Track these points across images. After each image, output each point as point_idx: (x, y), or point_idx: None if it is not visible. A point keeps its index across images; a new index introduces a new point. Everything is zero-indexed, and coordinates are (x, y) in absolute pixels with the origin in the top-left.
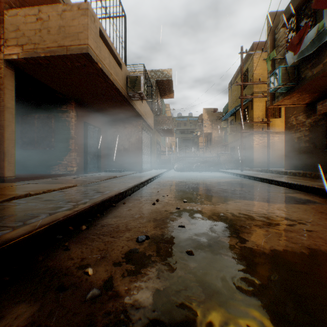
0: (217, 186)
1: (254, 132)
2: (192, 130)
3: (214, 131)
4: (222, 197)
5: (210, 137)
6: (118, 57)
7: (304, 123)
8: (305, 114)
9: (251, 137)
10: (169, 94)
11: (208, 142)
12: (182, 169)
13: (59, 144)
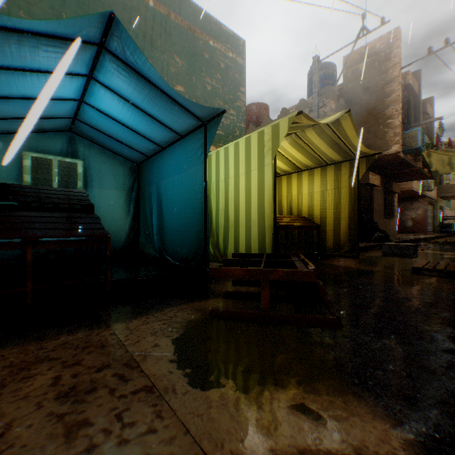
0: None
1: None
2: None
3: None
4: None
5: None
6: None
7: None
8: None
9: None
10: None
11: None
12: None
13: None
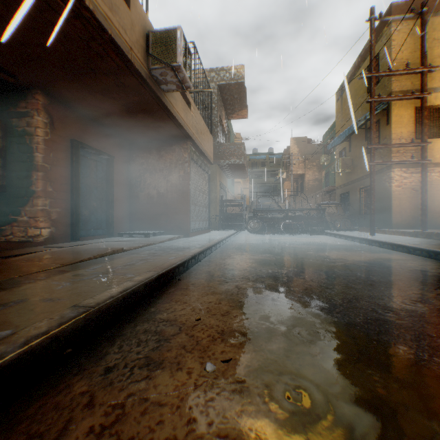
0: (371, 284)
1: (395, 163)
2: (274, 172)
3: (308, 172)
4: None
5: (302, 181)
6: None
7: None
8: None
9: (385, 174)
10: (240, 111)
11: (298, 189)
12: (261, 230)
13: (13, 182)
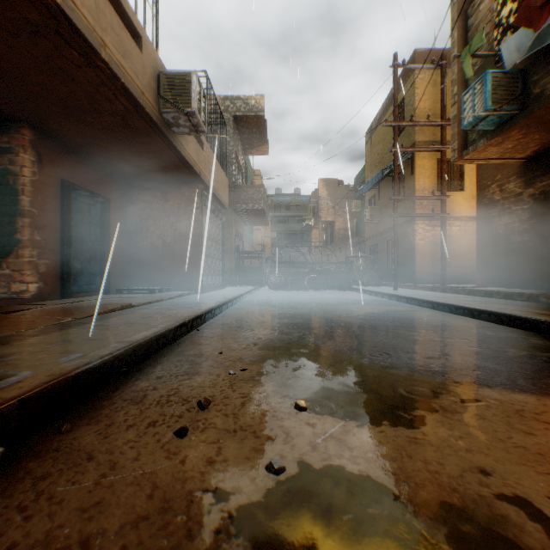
0: (369, 328)
1: (417, 216)
2: (301, 218)
3: (339, 219)
4: (406, 373)
5: (332, 230)
6: (129, 14)
7: (520, 196)
8: (521, 179)
9: (410, 226)
10: (260, 147)
11: (328, 239)
12: (284, 286)
13: None
